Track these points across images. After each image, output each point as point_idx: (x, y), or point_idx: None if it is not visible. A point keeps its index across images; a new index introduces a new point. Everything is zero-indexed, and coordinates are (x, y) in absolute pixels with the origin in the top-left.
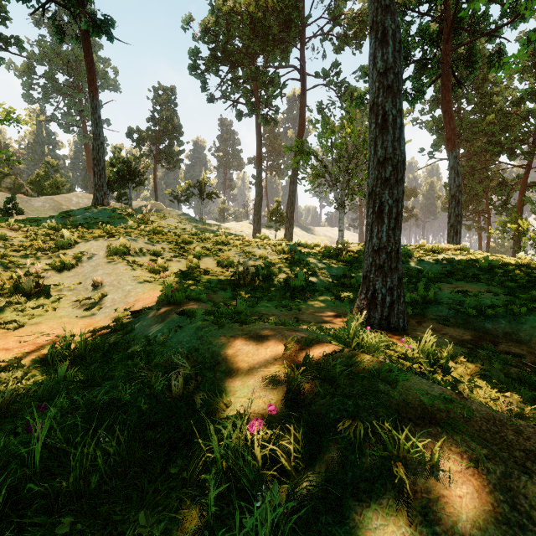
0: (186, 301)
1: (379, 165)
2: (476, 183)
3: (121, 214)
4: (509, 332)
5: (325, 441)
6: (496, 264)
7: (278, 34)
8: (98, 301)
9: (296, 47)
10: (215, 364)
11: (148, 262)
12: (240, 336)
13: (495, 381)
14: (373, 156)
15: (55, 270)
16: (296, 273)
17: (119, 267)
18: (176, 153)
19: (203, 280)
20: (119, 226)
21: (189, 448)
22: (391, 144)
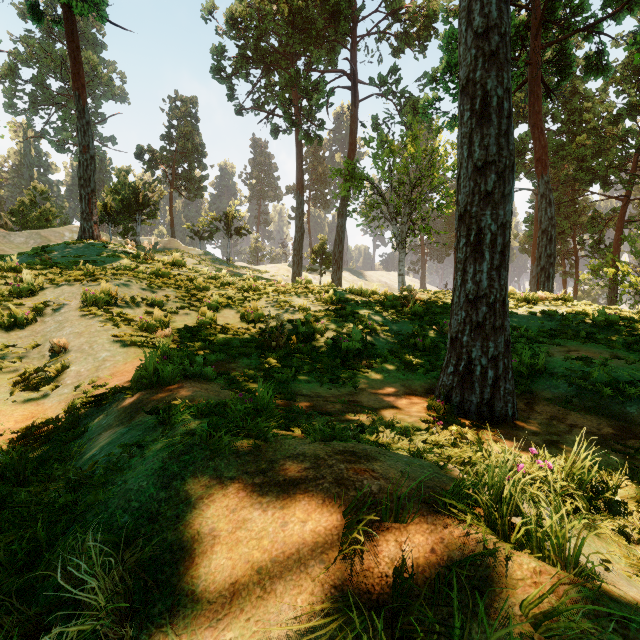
0: (179, 380)
1: (477, 172)
2: (562, 219)
3: (115, 251)
4: None
5: None
6: (615, 318)
7: (323, 31)
8: (54, 375)
9: (345, 47)
10: (183, 571)
11: (140, 316)
12: (251, 478)
13: None
14: (467, 159)
15: (1, 327)
16: (348, 331)
17: (95, 323)
18: (197, 179)
19: (219, 342)
20: (109, 266)
21: None
22: (495, 140)
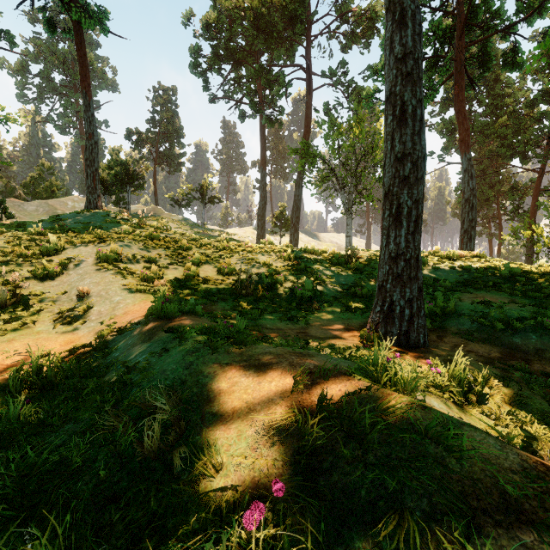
0: (179, 314)
1: (397, 162)
2: (488, 188)
3: (115, 218)
4: (541, 348)
5: (356, 539)
6: (517, 272)
7: (283, 32)
8: (82, 313)
9: (301, 45)
10: (205, 404)
11: (141, 270)
12: (238, 363)
13: (540, 412)
14: (390, 152)
15: (38, 278)
16: (302, 282)
17: (108, 275)
18: (177, 156)
19: (202, 290)
20: (112, 231)
21: (157, 548)
22: (410, 138)
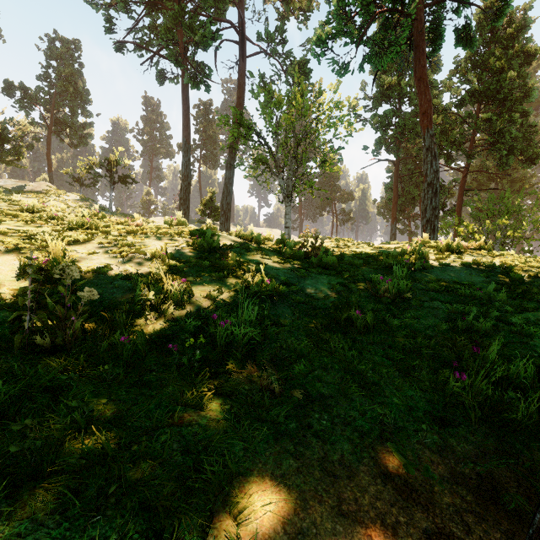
0: None
1: None
2: (413, 187)
3: None
4: None
5: None
6: None
7: None
8: None
9: None
10: None
11: None
12: None
13: None
14: None
15: None
16: (232, 295)
17: None
18: (81, 126)
19: None
20: None
21: None
22: None
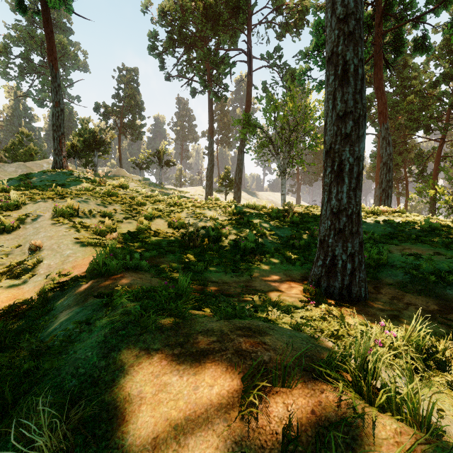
0: (121, 271)
1: (339, 120)
2: (397, 155)
3: (78, 177)
4: None
5: None
6: (436, 225)
7: (228, 21)
8: (31, 267)
9: (243, 32)
10: (115, 427)
11: (95, 224)
12: (171, 349)
13: None
14: (332, 110)
15: None
16: (245, 234)
17: (62, 229)
18: (138, 126)
19: (152, 243)
20: (74, 188)
21: None
22: (352, 96)
